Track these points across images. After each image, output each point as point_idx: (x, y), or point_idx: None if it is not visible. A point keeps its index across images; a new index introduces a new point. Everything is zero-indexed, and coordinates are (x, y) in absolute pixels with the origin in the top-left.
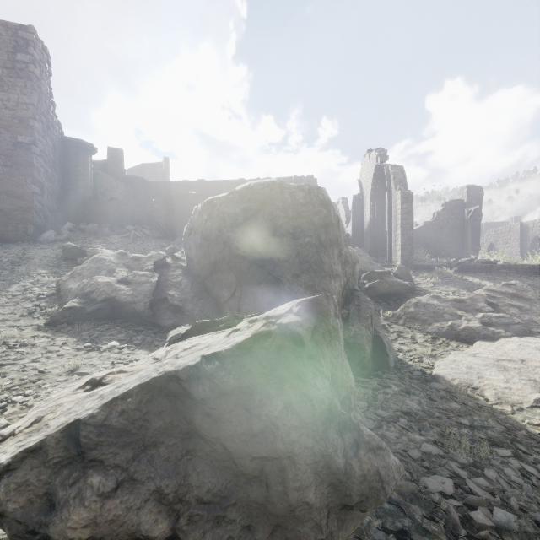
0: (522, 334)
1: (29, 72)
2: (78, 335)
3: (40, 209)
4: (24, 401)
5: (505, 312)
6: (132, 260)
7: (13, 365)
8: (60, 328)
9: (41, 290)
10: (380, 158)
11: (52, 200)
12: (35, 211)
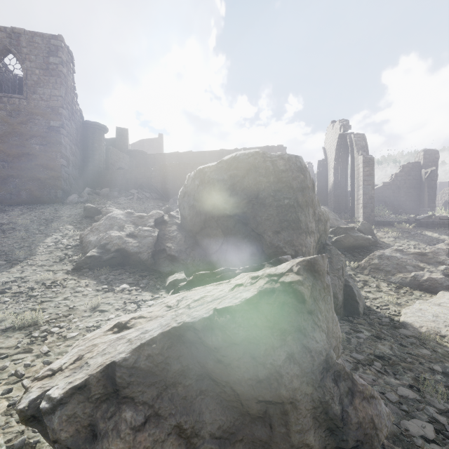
0: None
1: (59, 71)
2: (97, 278)
3: (67, 178)
4: (60, 332)
5: None
6: (137, 218)
7: (50, 302)
8: (83, 272)
9: (68, 242)
10: (343, 127)
11: (75, 170)
12: (63, 179)
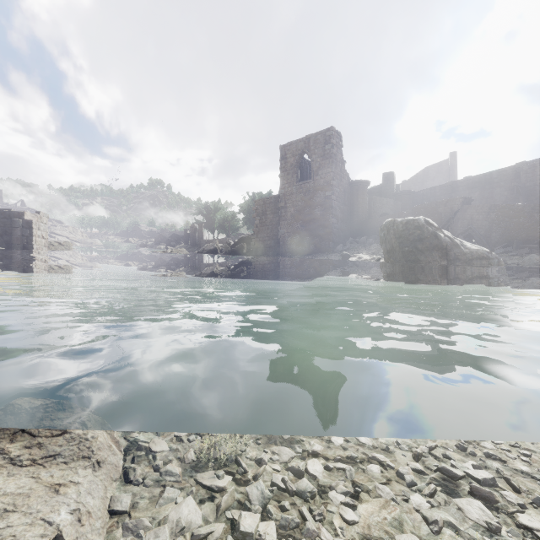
0: None
1: (331, 153)
2: None
3: (336, 232)
4: None
5: None
6: (363, 261)
7: None
8: None
9: None
10: None
11: (343, 224)
12: (333, 233)
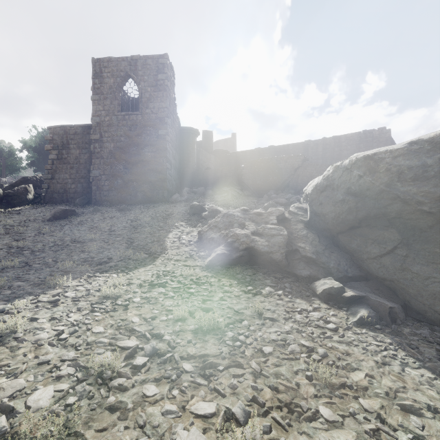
0: None
1: (165, 85)
2: (234, 277)
3: (170, 179)
4: (250, 343)
5: None
6: (255, 215)
7: (211, 301)
8: (217, 270)
9: (188, 238)
10: None
11: (175, 172)
12: (168, 181)
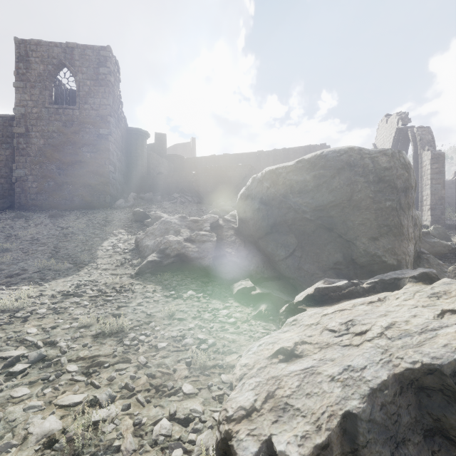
0: None
1: (107, 80)
2: (161, 284)
3: (114, 183)
4: (148, 341)
5: None
6: (192, 222)
7: (126, 307)
8: (146, 277)
9: (124, 246)
10: (402, 121)
11: (121, 176)
12: (111, 185)
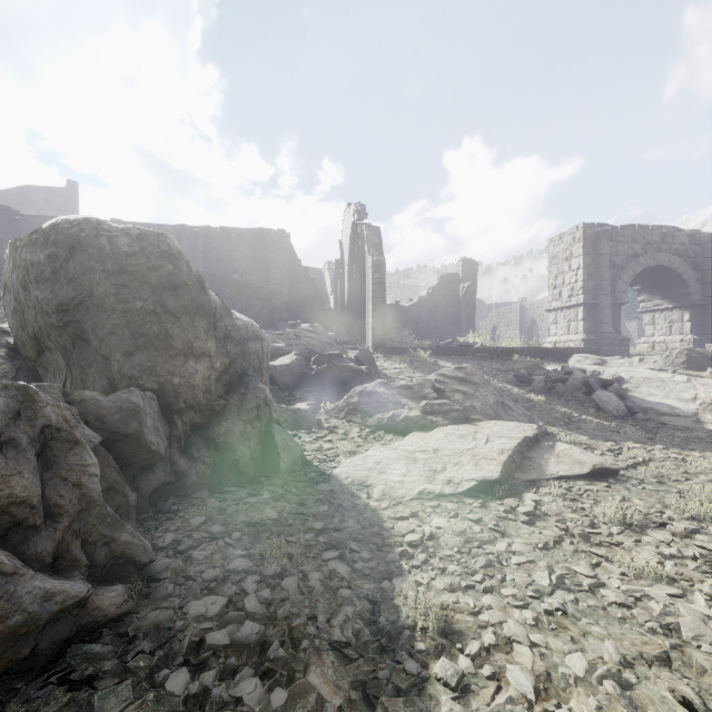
0: (459, 422)
1: None
2: None
3: None
4: None
5: (450, 399)
6: None
7: None
8: None
9: None
10: (358, 215)
11: None
12: None
